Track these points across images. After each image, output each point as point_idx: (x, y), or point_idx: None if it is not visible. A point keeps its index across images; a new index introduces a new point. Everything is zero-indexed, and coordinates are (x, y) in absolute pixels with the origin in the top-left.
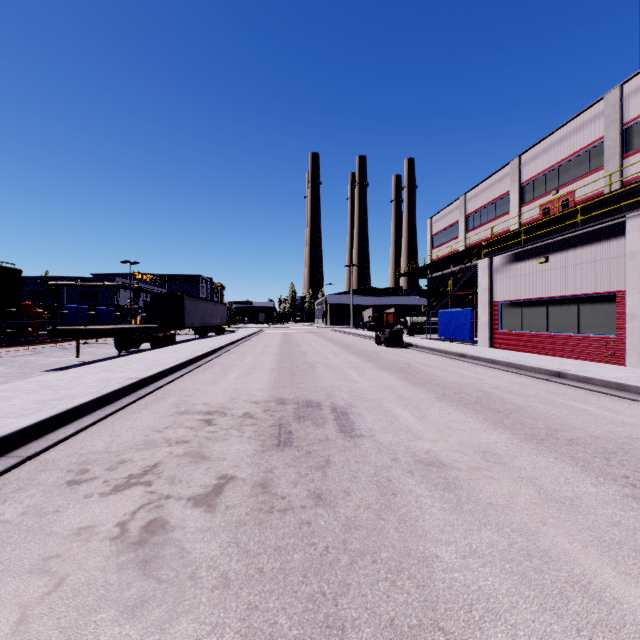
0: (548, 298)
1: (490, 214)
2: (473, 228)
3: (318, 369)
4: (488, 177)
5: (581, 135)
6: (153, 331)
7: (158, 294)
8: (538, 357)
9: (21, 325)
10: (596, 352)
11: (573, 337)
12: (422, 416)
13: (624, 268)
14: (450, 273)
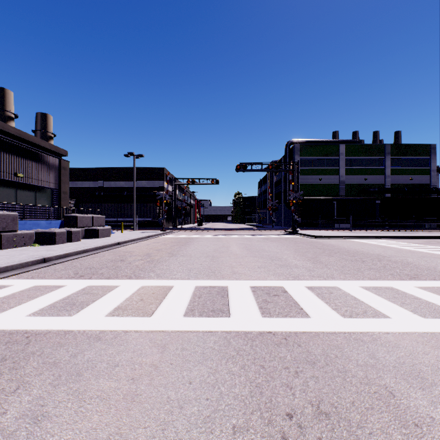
0: None
1: None
2: None
3: None
4: None
5: None
6: None
7: None
8: None
9: None
10: None
11: None
12: None
13: None
14: None
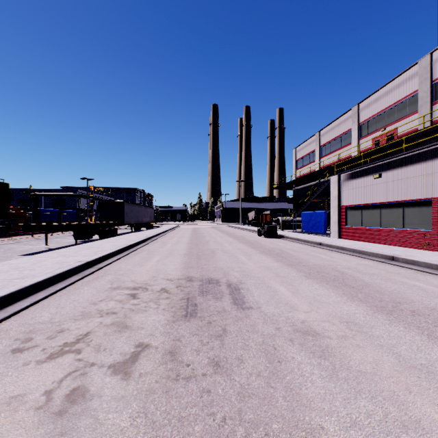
0: (381, 203)
1: (337, 145)
2: (325, 155)
3: (217, 254)
4: (336, 119)
5: (402, 89)
6: (101, 226)
7: (105, 201)
8: (374, 245)
9: (9, 222)
10: (416, 242)
11: (399, 231)
12: (295, 291)
13: (437, 181)
14: (309, 186)
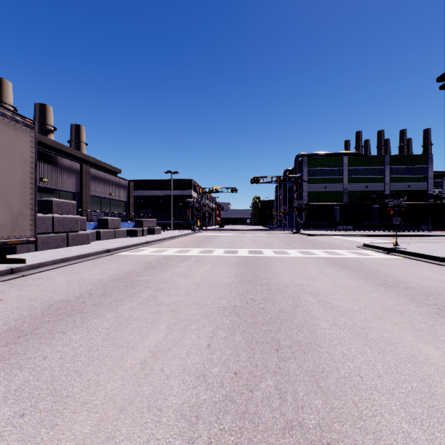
0: None
1: None
2: None
3: None
4: None
5: None
6: None
7: None
8: None
9: None
10: None
11: None
12: None
13: None
14: None
